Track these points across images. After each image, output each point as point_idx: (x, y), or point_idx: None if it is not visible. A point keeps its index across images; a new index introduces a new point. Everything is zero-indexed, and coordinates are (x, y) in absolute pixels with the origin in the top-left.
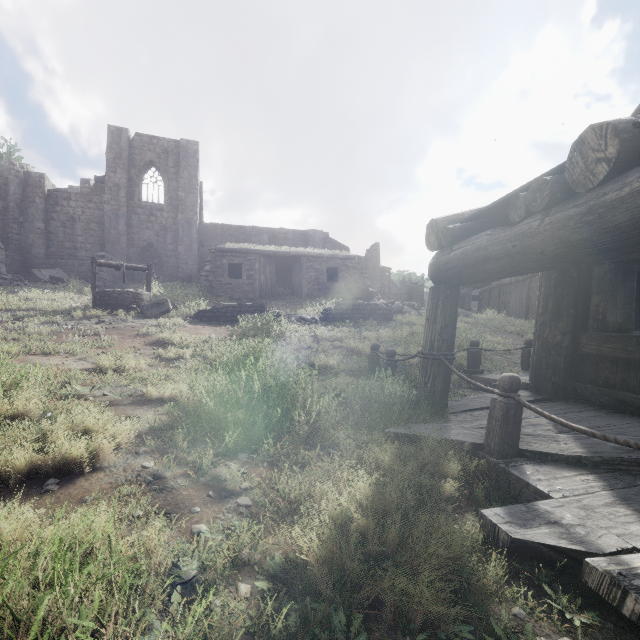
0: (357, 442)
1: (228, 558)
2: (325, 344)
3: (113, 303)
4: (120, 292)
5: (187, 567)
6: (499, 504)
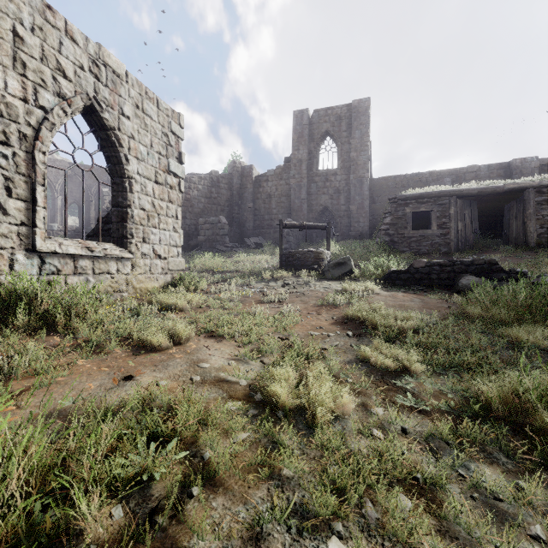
0: None
1: None
2: None
3: (296, 264)
4: (302, 252)
5: None
6: None
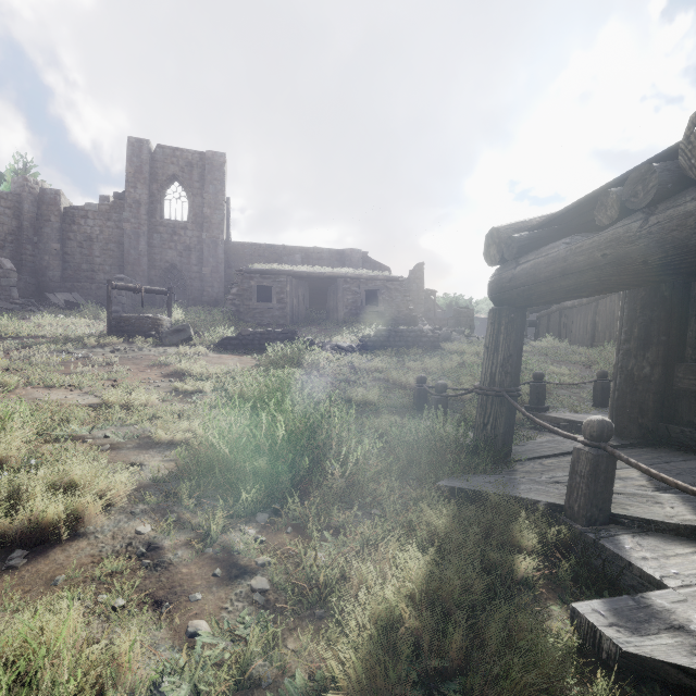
0: (403, 499)
1: (229, 682)
2: (364, 376)
3: (130, 330)
4: (138, 317)
5: (172, 694)
6: (593, 591)
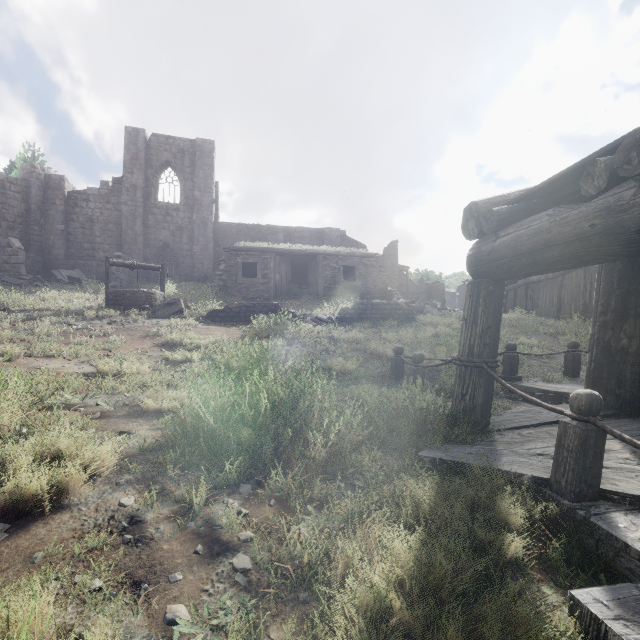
0: (385, 469)
1: None
2: (343, 346)
3: (126, 303)
4: (133, 292)
5: None
6: (589, 575)
